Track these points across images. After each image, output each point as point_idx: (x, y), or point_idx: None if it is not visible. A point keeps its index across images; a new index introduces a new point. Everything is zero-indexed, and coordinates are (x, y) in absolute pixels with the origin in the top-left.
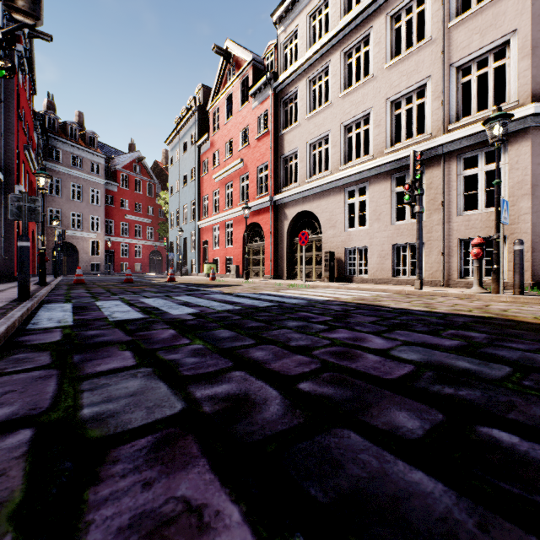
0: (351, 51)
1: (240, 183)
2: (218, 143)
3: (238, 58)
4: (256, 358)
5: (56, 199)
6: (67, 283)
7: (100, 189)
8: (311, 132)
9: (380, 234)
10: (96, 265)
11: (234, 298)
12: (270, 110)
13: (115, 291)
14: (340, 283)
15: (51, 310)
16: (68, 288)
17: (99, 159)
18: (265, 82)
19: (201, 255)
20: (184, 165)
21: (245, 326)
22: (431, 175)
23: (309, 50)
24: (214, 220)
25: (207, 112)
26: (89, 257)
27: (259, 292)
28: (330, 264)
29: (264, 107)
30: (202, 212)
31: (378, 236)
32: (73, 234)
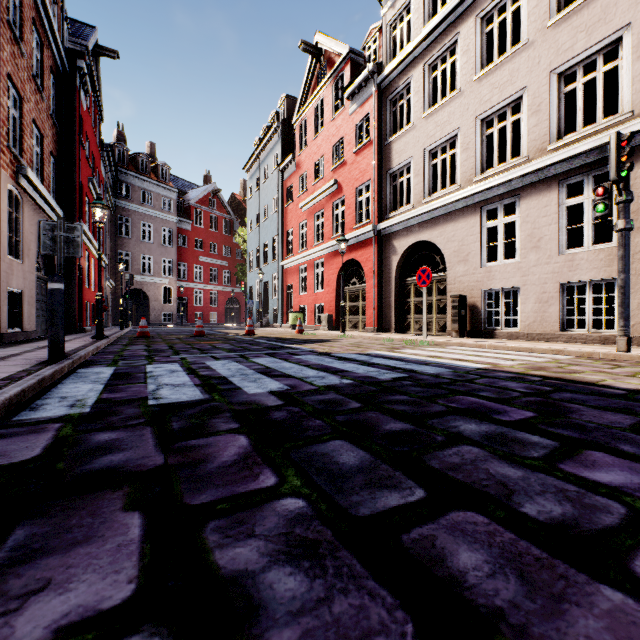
0: (491, 13)
1: (334, 211)
2: (306, 164)
3: (330, 54)
4: (473, 590)
5: (126, 241)
6: (131, 336)
7: (172, 228)
8: (431, 134)
9: (539, 268)
10: (168, 314)
11: (335, 362)
12: (373, 113)
13: (179, 348)
14: (475, 338)
15: (80, 378)
16: (128, 342)
17: (171, 193)
18: (366, 77)
19: (284, 302)
20: (265, 195)
21: (380, 432)
22: (631, 175)
23: (427, 24)
24: (301, 259)
25: (291, 128)
26: (161, 306)
27: (367, 352)
28: (460, 312)
29: (365, 110)
30: (285, 249)
31: (536, 272)
32: (144, 280)
